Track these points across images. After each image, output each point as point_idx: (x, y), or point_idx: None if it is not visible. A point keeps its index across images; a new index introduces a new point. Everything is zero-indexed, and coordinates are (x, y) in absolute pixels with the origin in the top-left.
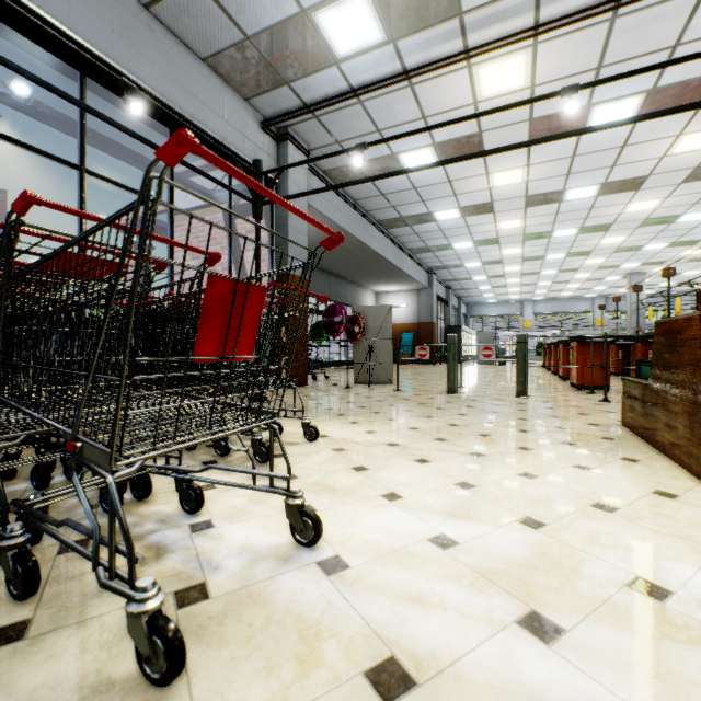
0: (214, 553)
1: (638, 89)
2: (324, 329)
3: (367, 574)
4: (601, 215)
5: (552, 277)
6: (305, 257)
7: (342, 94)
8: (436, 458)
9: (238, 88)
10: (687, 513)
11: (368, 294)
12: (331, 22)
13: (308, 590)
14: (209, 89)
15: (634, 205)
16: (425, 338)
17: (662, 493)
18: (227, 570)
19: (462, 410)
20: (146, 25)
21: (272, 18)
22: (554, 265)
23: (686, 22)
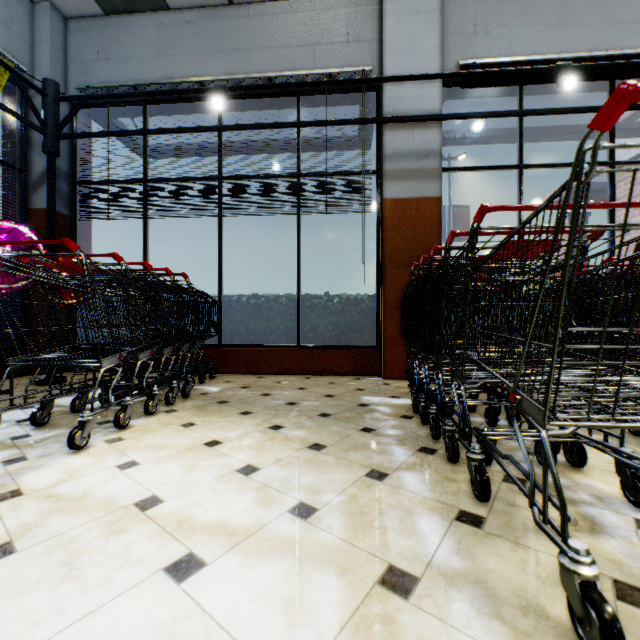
0: None
1: None
2: None
3: None
4: None
5: None
6: None
7: None
8: None
9: None
10: None
11: None
12: None
13: None
14: None
15: None
16: None
17: None
18: None
19: None
20: None
21: None
22: None
23: None
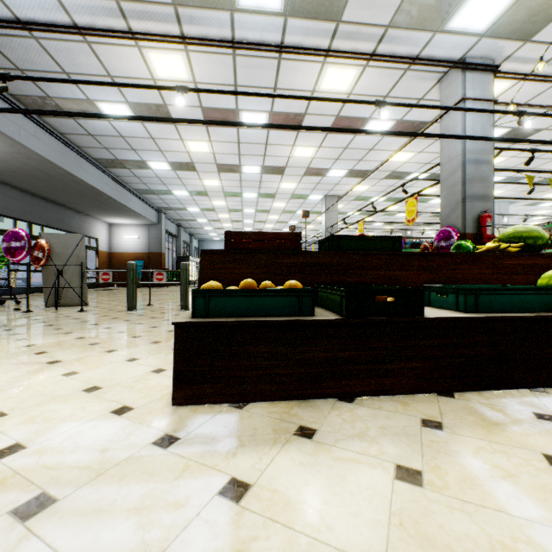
0: None
1: (263, 109)
2: (4, 253)
3: None
4: (268, 187)
5: (252, 225)
6: None
7: (4, 20)
8: (0, 371)
9: None
10: (151, 381)
11: (100, 224)
12: None
13: None
14: None
15: (284, 184)
16: (155, 266)
17: (158, 370)
18: None
19: (115, 324)
20: None
21: None
22: (251, 217)
23: (276, 76)
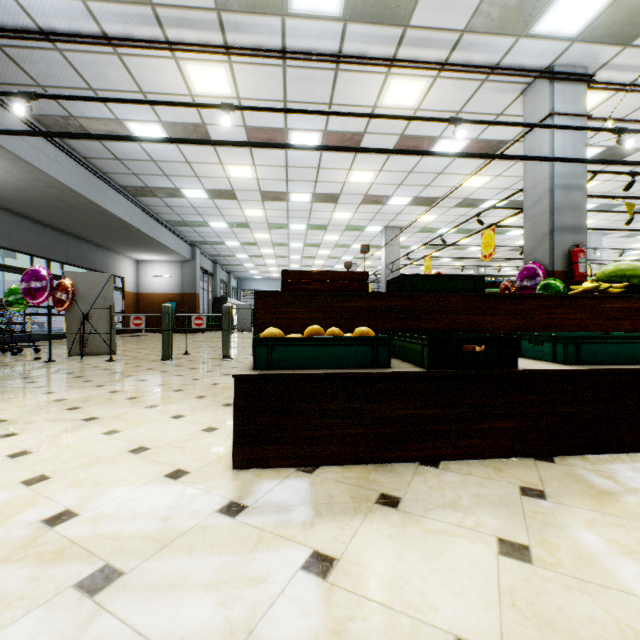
0: None
1: (316, 127)
2: (23, 295)
3: None
4: (319, 217)
5: (299, 261)
6: None
7: (25, 31)
8: (33, 429)
9: None
10: (203, 442)
11: (126, 261)
12: None
13: None
14: None
15: (338, 214)
16: (189, 308)
17: (209, 429)
18: None
19: (151, 375)
20: None
21: None
22: (298, 252)
23: (332, 89)
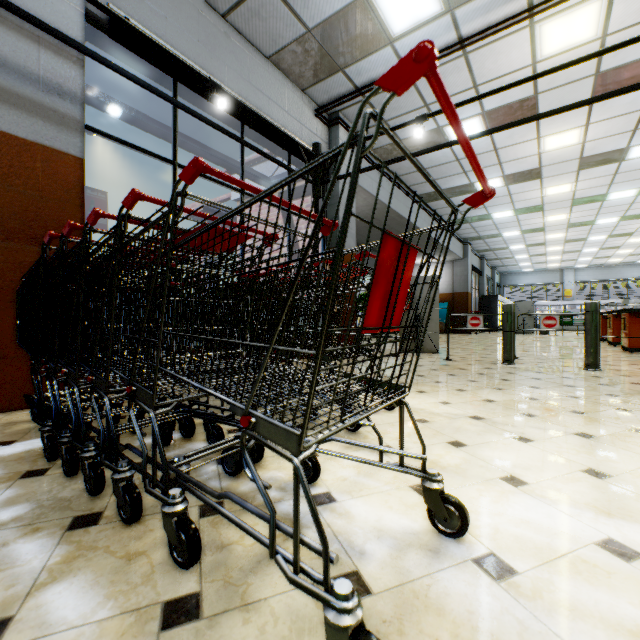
0: (350, 534)
1: None
2: None
3: (545, 585)
4: None
5: (600, 243)
6: (353, 233)
7: None
8: (537, 437)
9: (296, 80)
10: None
11: None
12: (389, 1)
13: (483, 600)
14: (273, 84)
15: None
16: (460, 308)
17: None
18: (374, 557)
19: (531, 382)
20: (223, 33)
21: (332, 7)
22: (604, 230)
23: None
